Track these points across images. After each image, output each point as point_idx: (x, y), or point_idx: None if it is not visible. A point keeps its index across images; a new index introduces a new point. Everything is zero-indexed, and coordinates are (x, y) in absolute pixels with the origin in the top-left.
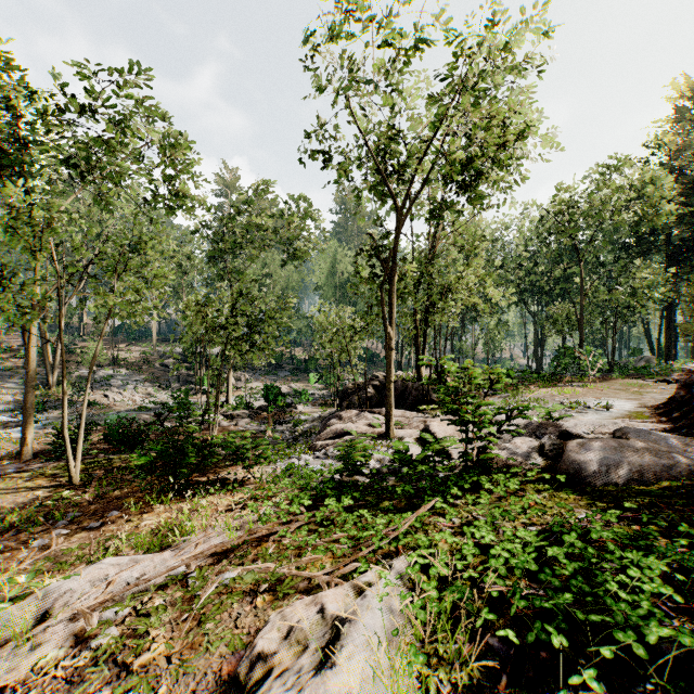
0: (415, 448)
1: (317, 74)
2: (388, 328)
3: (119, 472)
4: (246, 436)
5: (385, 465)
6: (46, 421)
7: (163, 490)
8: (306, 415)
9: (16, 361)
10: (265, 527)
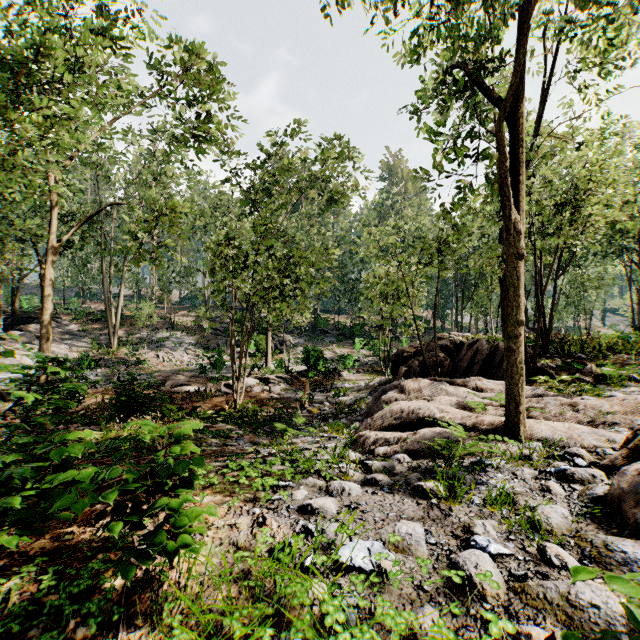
0: None
1: None
2: (515, 211)
3: None
4: (179, 435)
5: None
6: (94, 378)
7: None
8: (350, 383)
9: (92, 324)
10: None
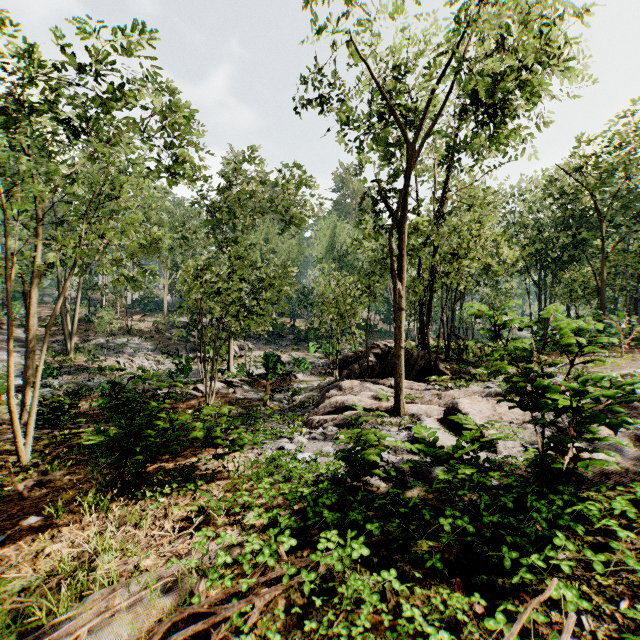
0: (441, 433)
1: (314, 13)
2: (398, 283)
3: (80, 450)
4: (222, 413)
5: (406, 462)
6: (58, 385)
7: (111, 483)
8: (305, 384)
9: (42, 330)
10: (206, 603)
